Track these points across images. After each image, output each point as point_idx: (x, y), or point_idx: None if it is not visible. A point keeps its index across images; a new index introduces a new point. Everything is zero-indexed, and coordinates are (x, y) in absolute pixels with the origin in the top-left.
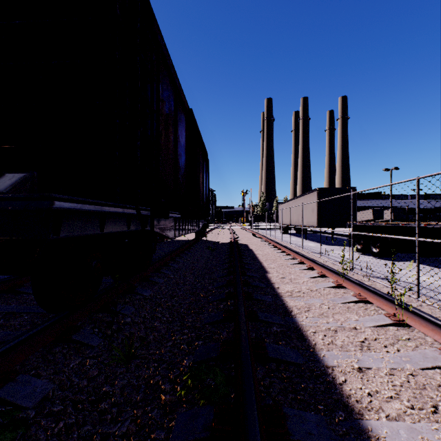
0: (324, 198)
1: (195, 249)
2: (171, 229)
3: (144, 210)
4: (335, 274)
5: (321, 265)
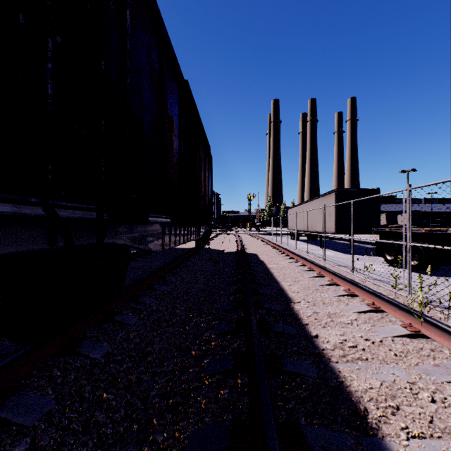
0: (344, 200)
1: (194, 261)
2: (157, 238)
3: (90, 210)
4: (399, 310)
5: (369, 291)
